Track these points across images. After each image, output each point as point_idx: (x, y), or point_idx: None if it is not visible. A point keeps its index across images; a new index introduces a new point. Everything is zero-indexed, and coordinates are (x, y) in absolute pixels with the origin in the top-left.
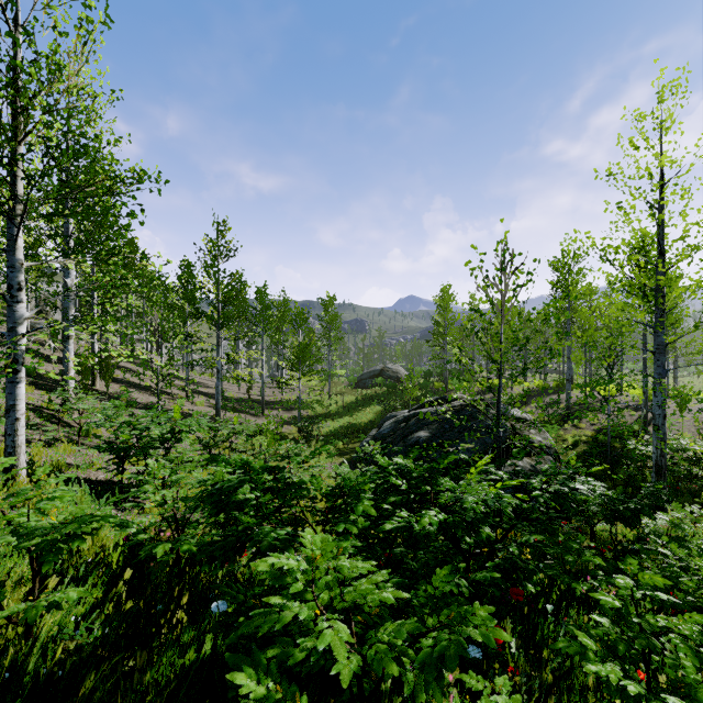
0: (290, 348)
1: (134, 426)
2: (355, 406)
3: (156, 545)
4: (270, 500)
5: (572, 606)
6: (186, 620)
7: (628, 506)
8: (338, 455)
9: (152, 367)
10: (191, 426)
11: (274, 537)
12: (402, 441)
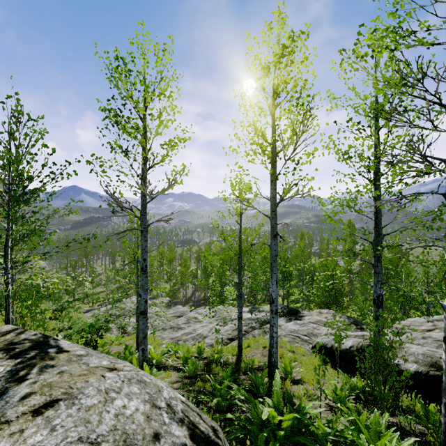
0: None
1: None
2: None
3: None
4: None
5: None
6: None
7: None
8: None
9: None
10: None
11: None
12: None
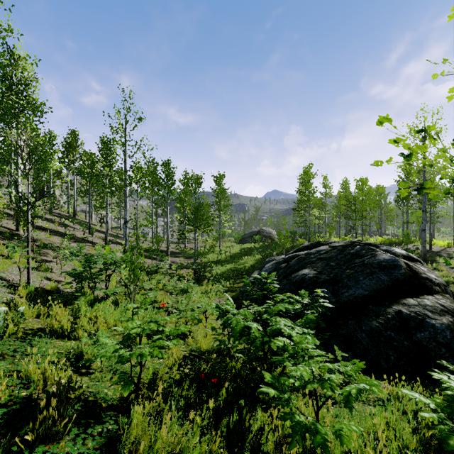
0: (187, 206)
1: None
2: (239, 256)
3: None
4: None
5: None
6: None
7: None
8: (226, 292)
9: (17, 191)
10: None
11: None
12: (286, 278)
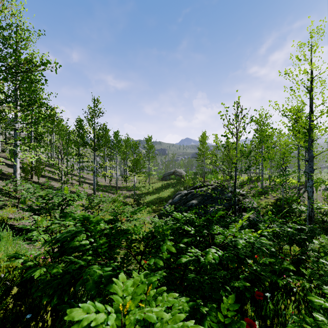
0: (130, 161)
1: (44, 198)
2: (161, 189)
3: (36, 269)
4: (105, 242)
5: (278, 293)
6: (50, 321)
7: (300, 237)
8: (153, 212)
9: (58, 168)
10: (74, 197)
11: (99, 275)
12: (184, 205)
